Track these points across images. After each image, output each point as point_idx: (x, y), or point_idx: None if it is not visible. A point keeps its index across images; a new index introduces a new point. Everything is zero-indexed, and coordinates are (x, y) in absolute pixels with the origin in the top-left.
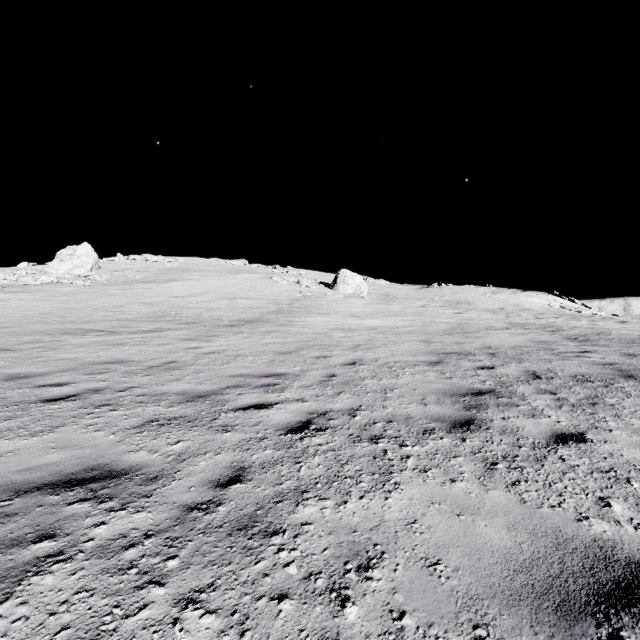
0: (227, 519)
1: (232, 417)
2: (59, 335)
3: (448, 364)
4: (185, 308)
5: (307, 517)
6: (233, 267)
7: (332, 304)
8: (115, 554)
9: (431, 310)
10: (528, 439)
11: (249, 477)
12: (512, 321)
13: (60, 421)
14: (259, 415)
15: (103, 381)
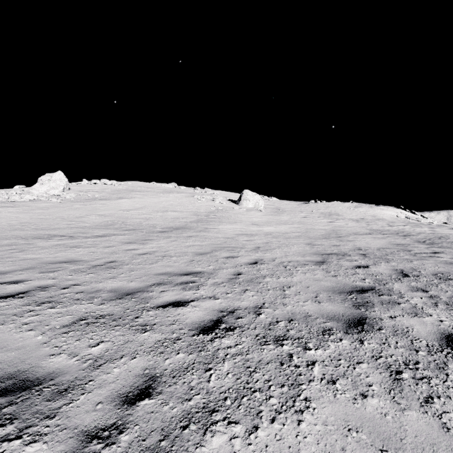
0: None
1: (152, 315)
2: (31, 239)
3: (331, 263)
4: (129, 218)
5: (215, 452)
6: (166, 188)
7: (238, 215)
8: None
9: (311, 220)
10: (421, 341)
11: (159, 389)
12: (372, 228)
13: (1, 319)
14: (176, 313)
15: (52, 279)
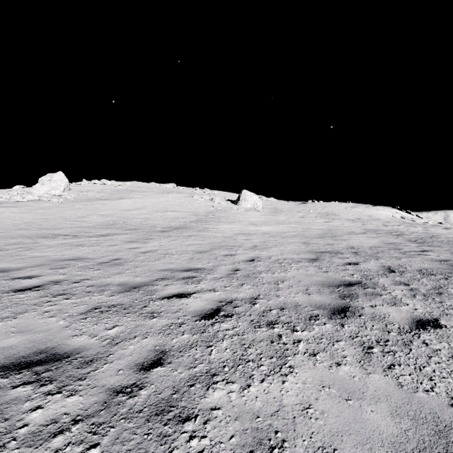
0: (147, 403)
1: (158, 305)
2: (36, 238)
3: (323, 261)
4: (130, 218)
5: (216, 401)
6: (165, 189)
7: (236, 215)
8: (43, 442)
9: (308, 220)
10: (394, 325)
11: (168, 360)
12: (367, 228)
13: (23, 308)
14: (180, 303)
15: (63, 274)
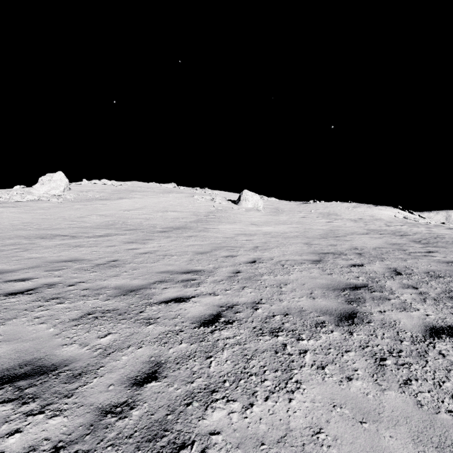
0: (138, 426)
1: (155, 310)
2: (34, 239)
3: (327, 262)
4: (130, 218)
5: (215, 424)
6: (166, 189)
7: (237, 215)
8: None
9: (309, 220)
10: (406, 333)
11: (164, 374)
12: (369, 228)
13: (13, 314)
14: (178, 308)
15: (58, 277)
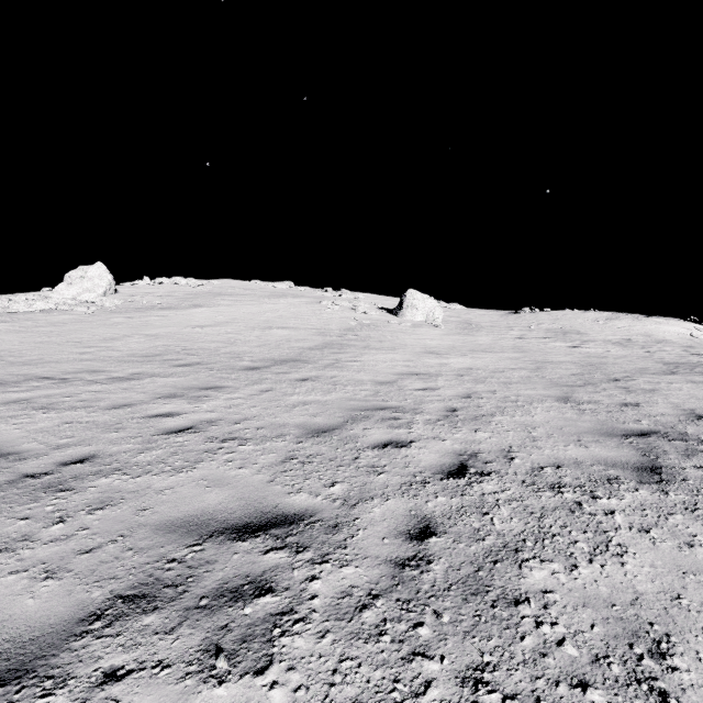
0: None
1: None
2: None
3: (686, 477)
4: (199, 341)
5: None
6: (275, 290)
7: (398, 335)
8: None
9: (534, 343)
10: None
11: None
12: (664, 359)
13: None
14: None
15: None
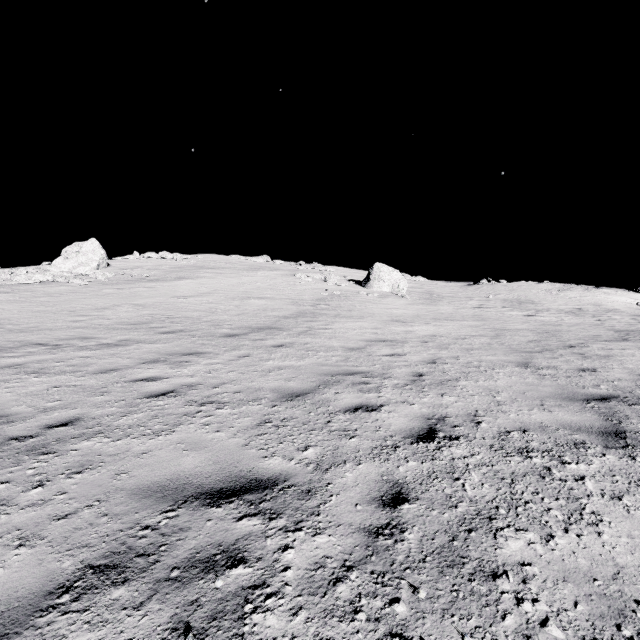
0: None
1: None
2: None
3: None
4: (182, 311)
5: None
6: (254, 264)
7: (366, 305)
8: None
9: (492, 312)
10: None
11: None
12: (615, 327)
13: None
14: None
15: None
